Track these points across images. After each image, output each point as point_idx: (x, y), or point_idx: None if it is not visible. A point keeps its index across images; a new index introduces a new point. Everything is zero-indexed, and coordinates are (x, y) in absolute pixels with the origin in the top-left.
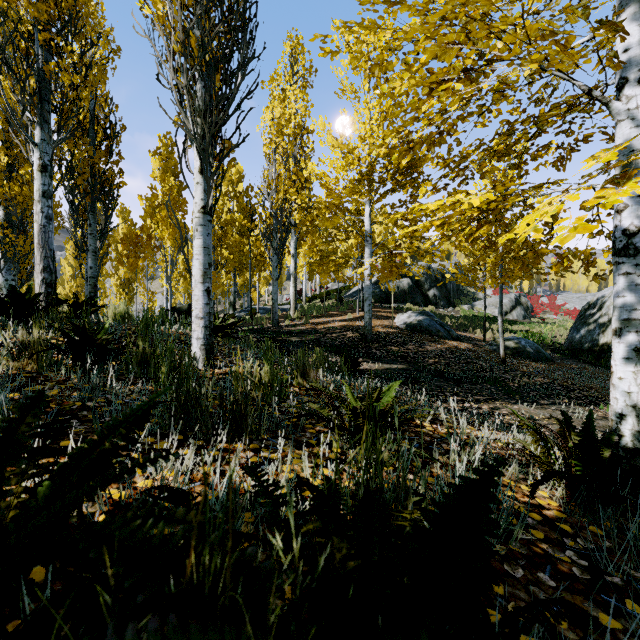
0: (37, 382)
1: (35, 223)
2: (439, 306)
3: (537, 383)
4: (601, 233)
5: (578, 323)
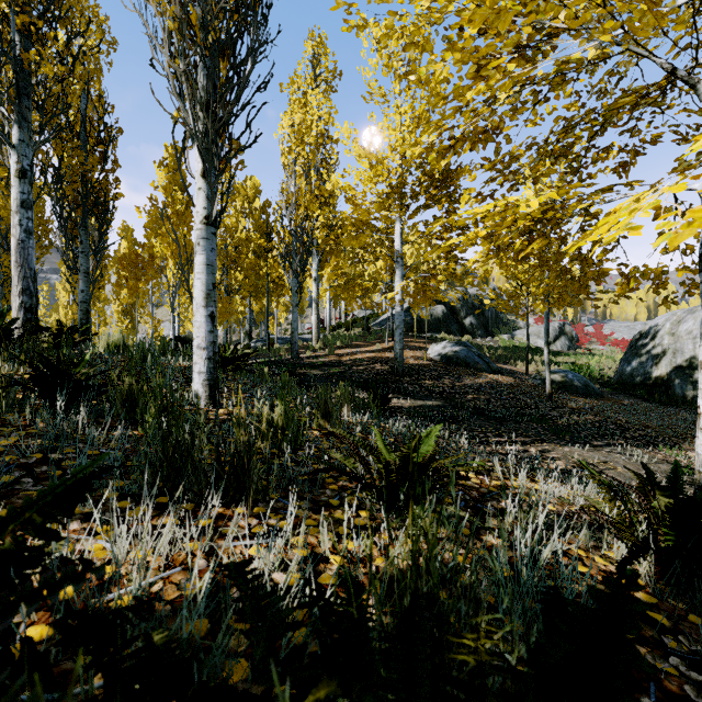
0: None
1: (12, 238)
2: (476, 336)
3: (588, 421)
4: (676, 248)
5: (629, 354)
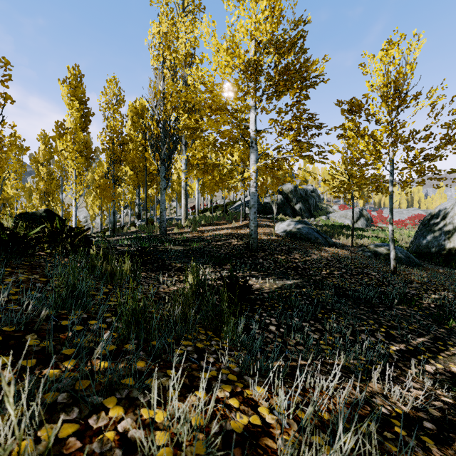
0: None
1: None
2: (304, 217)
3: (454, 302)
4: None
5: (424, 230)
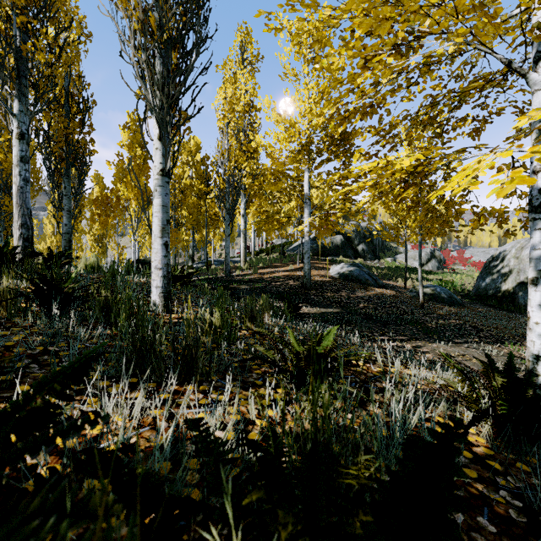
0: (4, 328)
1: (14, 185)
2: (367, 259)
3: (451, 324)
4: (514, 194)
5: (484, 273)
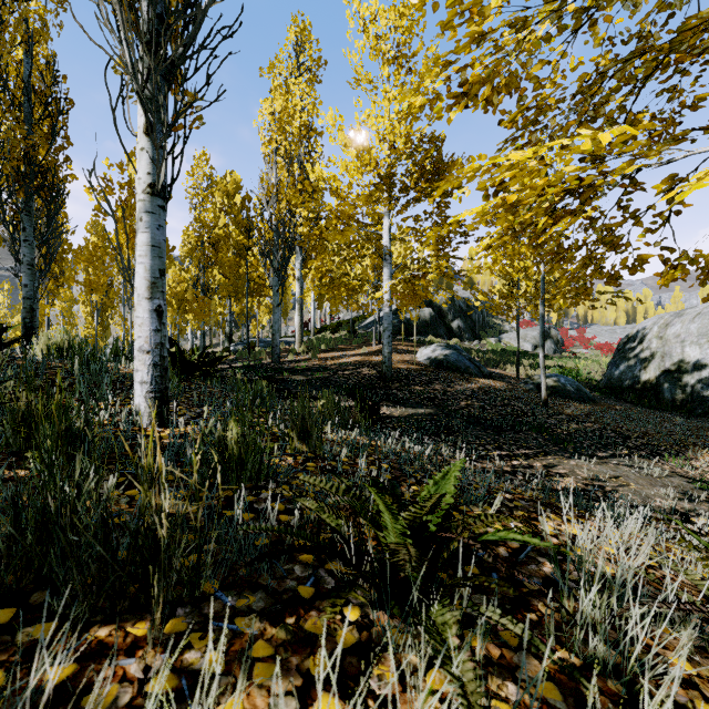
0: None
1: None
2: (464, 339)
3: (589, 430)
4: None
5: (617, 358)
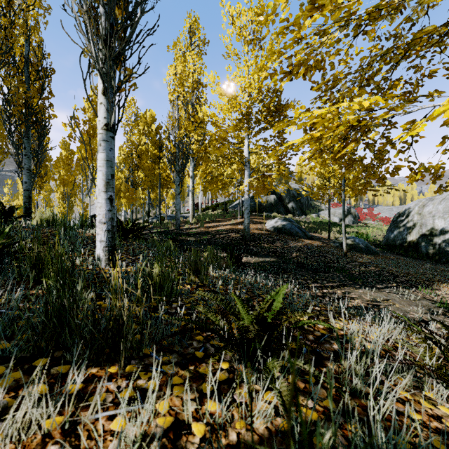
0: None
1: None
2: (295, 214)
3: (372, 271)
4: None
5: (392, 226)
